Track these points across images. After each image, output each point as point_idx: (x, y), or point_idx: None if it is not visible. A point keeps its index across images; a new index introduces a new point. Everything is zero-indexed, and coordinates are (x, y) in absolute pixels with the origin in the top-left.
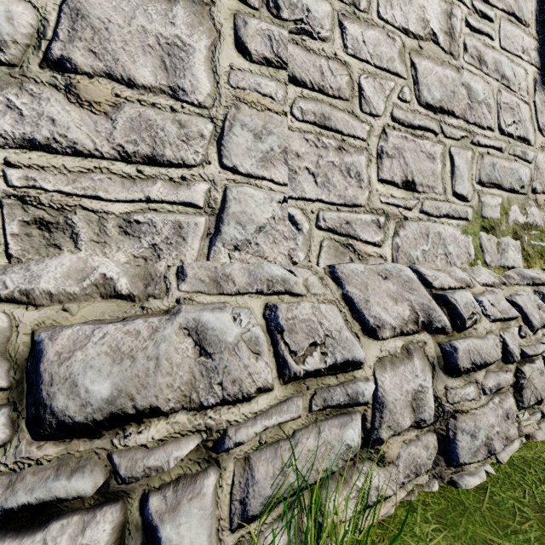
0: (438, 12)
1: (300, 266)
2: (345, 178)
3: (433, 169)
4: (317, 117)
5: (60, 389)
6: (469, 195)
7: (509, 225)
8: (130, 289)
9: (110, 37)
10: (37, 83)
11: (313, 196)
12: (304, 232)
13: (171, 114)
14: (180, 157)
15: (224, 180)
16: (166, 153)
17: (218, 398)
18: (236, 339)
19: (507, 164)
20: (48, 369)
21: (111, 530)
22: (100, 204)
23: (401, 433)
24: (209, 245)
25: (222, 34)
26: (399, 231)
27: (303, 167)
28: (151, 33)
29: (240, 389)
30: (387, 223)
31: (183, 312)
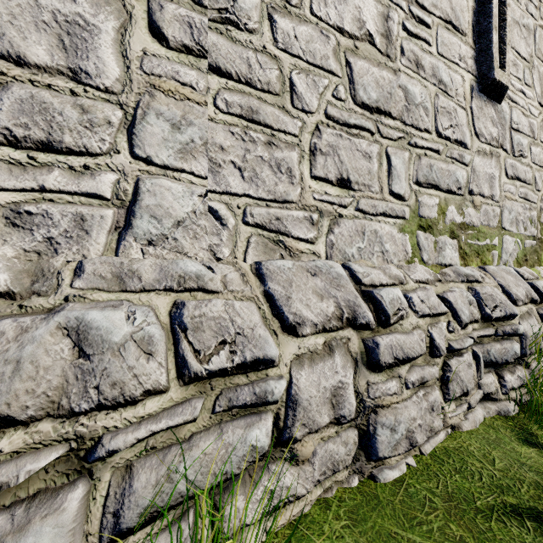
0: (374, 14)
1: (224, 262)
2: (275, 173)
3: (370, 168)
4: (244, 110)
5: None
6: (406, 194)
7: (446, 224)
8: (10, 286)
9: None
10: None
11: (240, 191)
12: (229, 227)
13: (71, 98)
14: (83, 144)
15: (136, 171)
16: (65, 140)
17: (92, 403)
18: (124, 339)
19: (444, 166)
20: None
21: None
22: None
23: (319, 431)
24: (117, 239)
25: (134, 16)
26: (334, 228)
27: (228, 160)
28: (46, 8)
29: (121, 392)
30: (320, 220)
31: (66, 310)
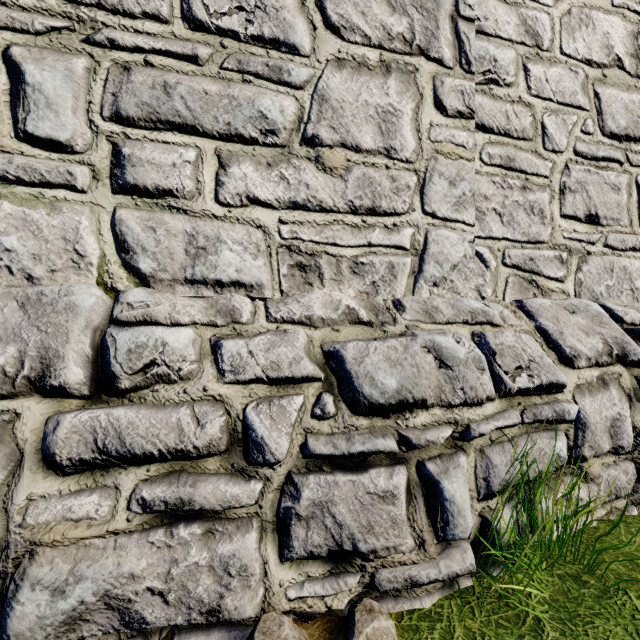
0: (623, 35)
1: (488, 300)
2: (528, 216)
3: (618, 201)
4: (503, 160)
5: (364, 382)
6: None
7: None
8: (369, 317)
9: (343, 114)
10: (298, 158)
11: (500, 235)
12: (491, 269)
13: (386, 171)
14: (392, 207)
15: (425, 225)
16: (382, 205)
17: (461, 399)
18: (465, 357)
19: None
20: (352, 368)
21: (405, 480)
22: (337, 250)
23: (599, 457)
24: (413, 282)
25: (424, 96)
26: (582, 266)
27: (491, 208)
28: (371, 105)
29: (476, 395)
30: (569, 258)
31: (419, 334)
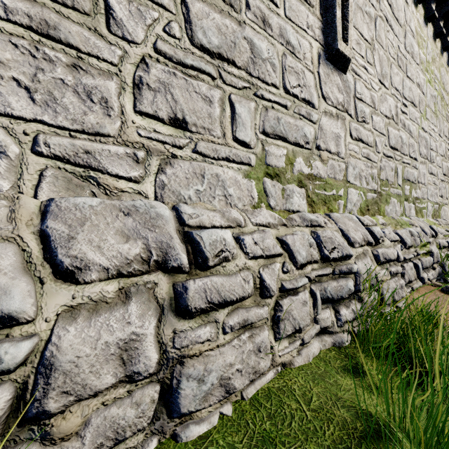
0: None
1: None
2: (83, 101)
3: (210, 112)
4: (34, 22)
5: None
6: (252, 142)
7: (294, 174)
8: None
9: None
10: None
11: (28, 114)
12: (10, 156)
13: None
14: None
15: None
16: None
17: None
18: None
19: (292, 121)
20: None
21: None
22: None
23: (101, 394)
24: None
25: None
26: (166, 168)
27: (8, 76)
28: None
29: None
30: (148, 158)
31: None
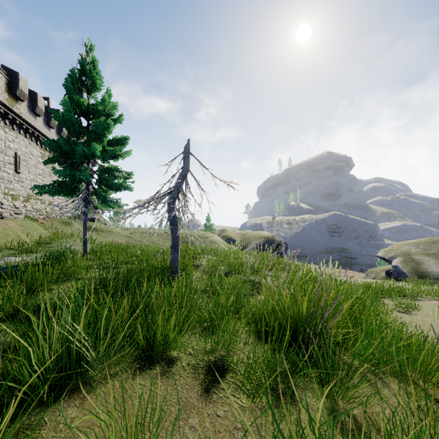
0: None
1: None
2: None
3: None
4: None
5: None
6: (3, 189)
7: (9, 194)
8: None
9: None
10: None
11: None
12: None
13: None
14: None
15: None
16: None
17: None
18: None
19: (9, 185)
20: None
21: None
22: None
23: None
24: None
25: None
26: None
27: None
28: None
29: None
30: None
31: None
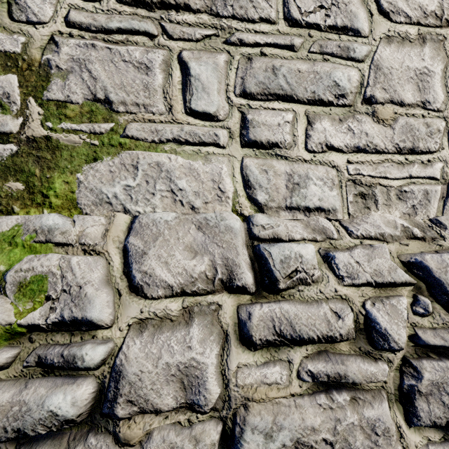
0: None
1: None
2: None
3: None
4: None
5: None
6: None
7: None
8: (422, 234)
9: (391, 78)
10: (360, 114)
11: None
12: None
13: (422, 119)
14: (427, 147)
15: None
16: (419, 145)
17: None
18: None
19: None
20: (440, 276)
21: None
22: (387, 182)
23: None
24: (442, 205)
25: None
26: None
27: None
28: (411, 69)
29: None
30: None
31: None
